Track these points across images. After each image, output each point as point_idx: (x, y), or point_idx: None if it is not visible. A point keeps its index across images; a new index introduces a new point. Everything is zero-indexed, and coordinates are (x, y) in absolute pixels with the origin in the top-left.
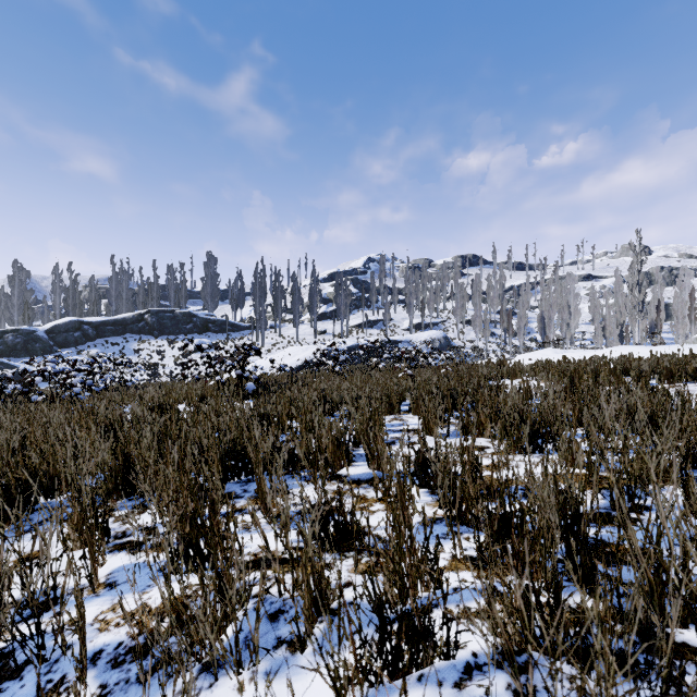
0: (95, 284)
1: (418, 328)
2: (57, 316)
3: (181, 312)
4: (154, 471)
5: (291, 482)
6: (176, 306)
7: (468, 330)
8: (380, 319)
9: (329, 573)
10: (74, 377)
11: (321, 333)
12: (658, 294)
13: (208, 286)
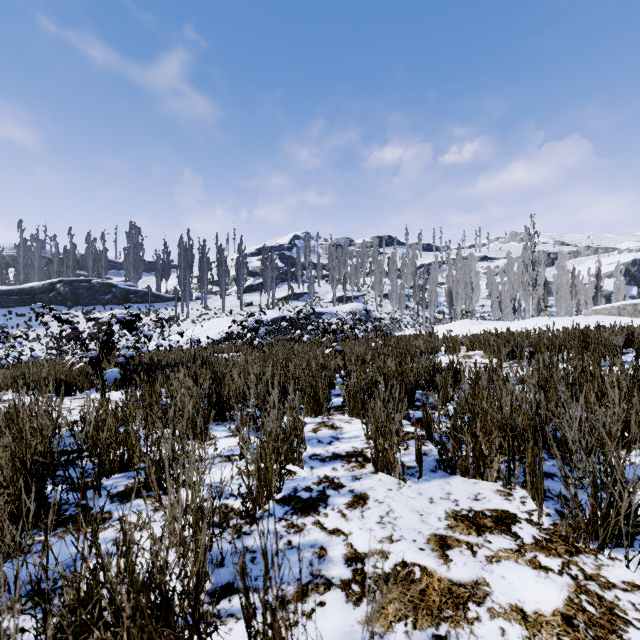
0: None
1: (341, 301)
2: None
3: (98, 281)
4: None
5: None
6: (96, 276)
7: (386, 303)
8: (305, 292)
9: None
10: None
11: (248, 305)
12: (542, 273)
13: (130, 257)
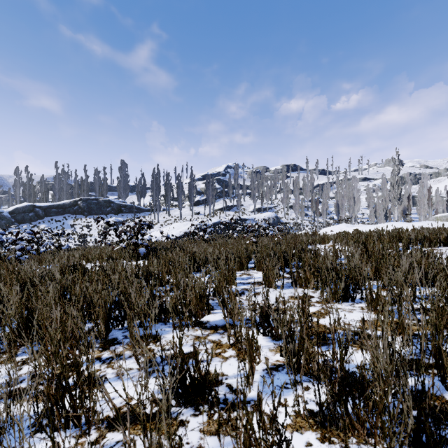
0: (44, 181)
1: (259, 211)
2: (17, 202)
3: (103, 199)
4: (49, 323)
5: (163, 329)
6: (100, 196)
7: (291, 212)
8: (235, 205)
9: (182, 434)
10: (17, 244)
11: (196, 214)
12: (408, 190)
13: (121, 183)
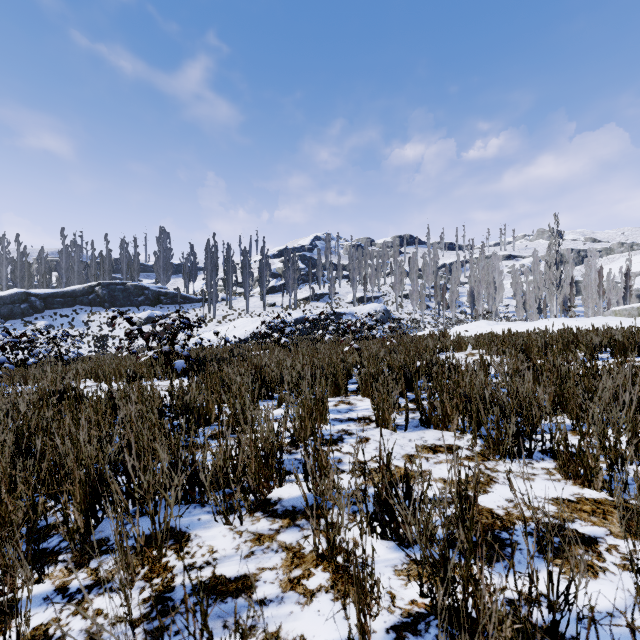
0: (45, 257)
1: (361, 301)
2: (3, 287)
3: (132, 284)
4: None
5: (196, 517)
6: (129, 279)
7: (406, 303)
8: (326, 293)
9: None
10: None
11: (271, 306)
12: (569, 272)
13: (161, 260)
